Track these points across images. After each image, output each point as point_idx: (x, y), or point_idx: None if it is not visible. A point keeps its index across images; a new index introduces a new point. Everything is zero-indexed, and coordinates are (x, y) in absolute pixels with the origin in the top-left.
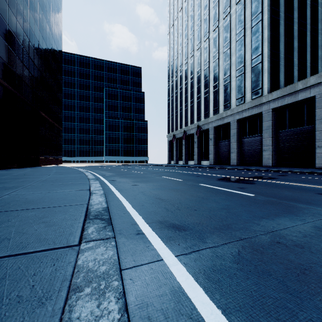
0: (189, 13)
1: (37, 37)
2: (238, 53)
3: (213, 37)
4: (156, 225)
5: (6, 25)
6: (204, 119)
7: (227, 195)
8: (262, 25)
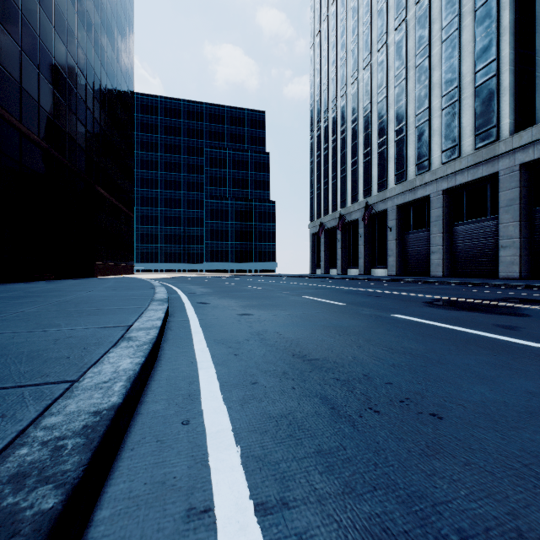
0: (350, 4)
1: (91, 61)
2: (447, 64)
3: (394, 41)
4: (302, 538)
5: (36, 37)
6: (378, 193)
7: (491, 350)
8: (499, 2)
